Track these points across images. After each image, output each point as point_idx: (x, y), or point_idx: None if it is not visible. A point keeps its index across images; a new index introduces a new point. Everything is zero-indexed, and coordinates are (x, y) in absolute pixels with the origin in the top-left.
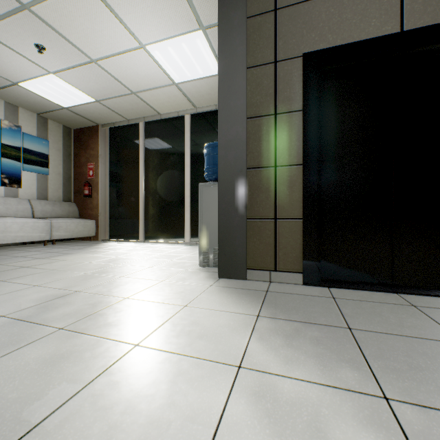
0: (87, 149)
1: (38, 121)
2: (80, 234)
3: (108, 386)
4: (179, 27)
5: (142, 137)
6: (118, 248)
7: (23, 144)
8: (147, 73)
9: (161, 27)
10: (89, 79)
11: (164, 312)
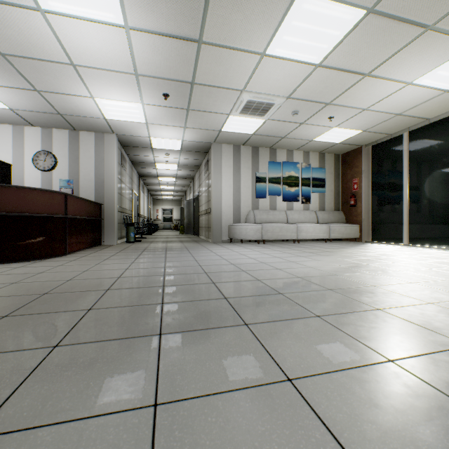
0: (352, 168)
1: (319, 157)
2: (347, 236)
3: (401, 286)
4: (448, 56)
5: (406, 146)
6: (382, 248)
7: (311, 175)
8: (412, 97)
9: (428, 65)
10: (359, 120)
11: (429, 279)
